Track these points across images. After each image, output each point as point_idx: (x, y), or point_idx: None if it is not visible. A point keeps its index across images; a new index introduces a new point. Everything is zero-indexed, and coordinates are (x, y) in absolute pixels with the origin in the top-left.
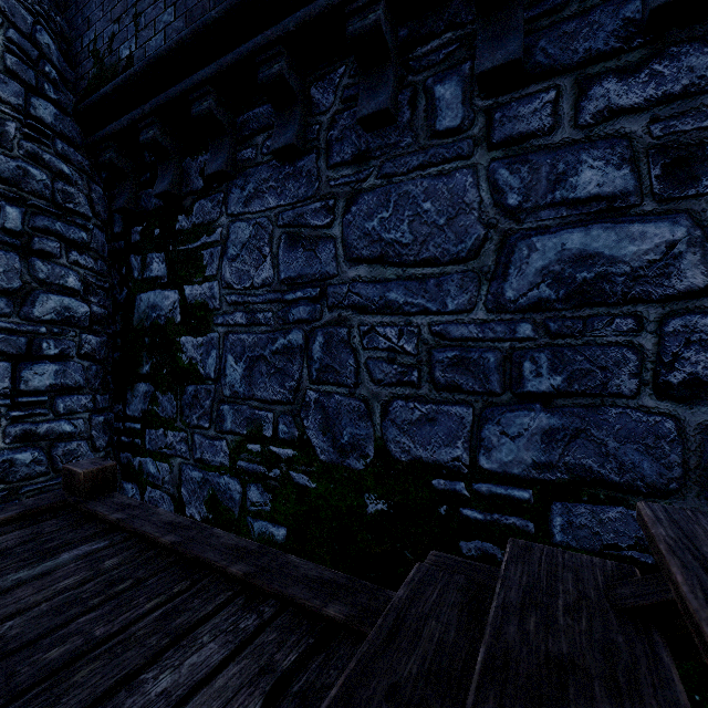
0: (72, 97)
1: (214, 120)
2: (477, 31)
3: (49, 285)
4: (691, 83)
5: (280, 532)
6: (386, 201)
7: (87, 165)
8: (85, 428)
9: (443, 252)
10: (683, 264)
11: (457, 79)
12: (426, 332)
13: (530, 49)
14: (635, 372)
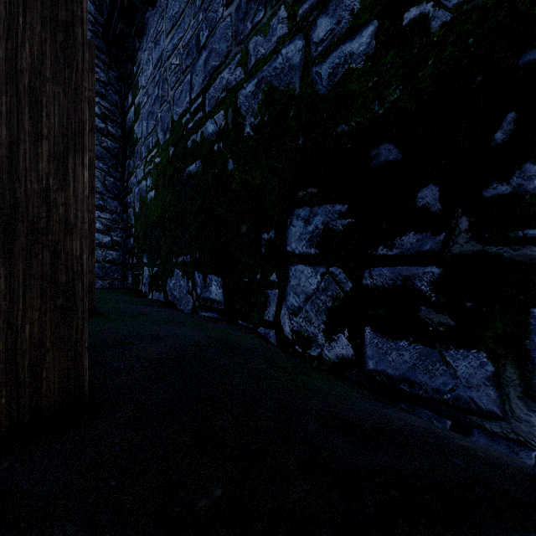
0: (101, 30)
1: (132, 3)
2: None
3: None
4: None
5: (153, 193)
6: None
7: (108, 62)
8: (102, 178)
9: (185, 4)
10: None
11: None
12: (181, 49)
13: None
14: (222, 3)
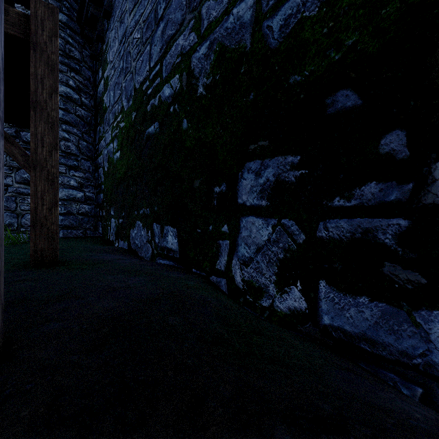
0: (76, 15)
1: None
2: None
3: (62, 82)
4: None
5: (119, 154)
6: None
7: (82, 42)
8: (76, 142)
9: None
10: None
11: None
12: (142, 24)
13: None
14: None
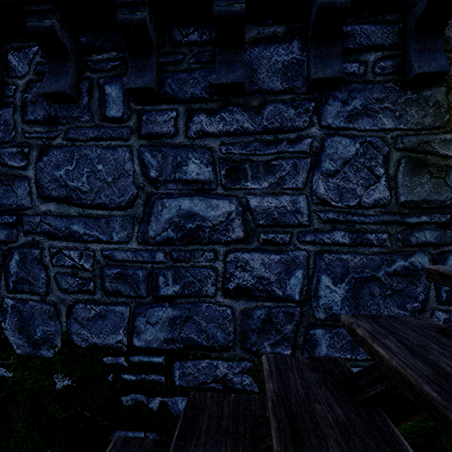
0: None
1: None
2: (128, 59)
3: None
4: (238, 128)
5: None
6: (71, 158)
7: None
8: None
9: (110, 201)
10: (234, 225)
11: (120, 85)
12: (99, 255)
13: (163, 81)
14: (214, 282)
